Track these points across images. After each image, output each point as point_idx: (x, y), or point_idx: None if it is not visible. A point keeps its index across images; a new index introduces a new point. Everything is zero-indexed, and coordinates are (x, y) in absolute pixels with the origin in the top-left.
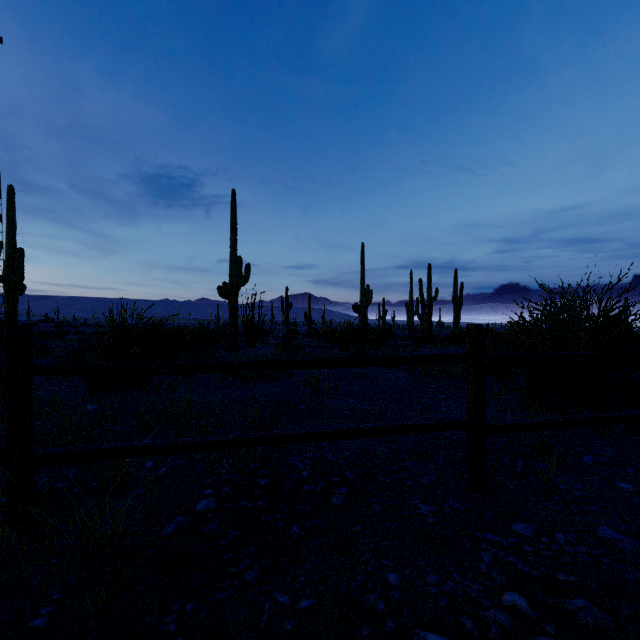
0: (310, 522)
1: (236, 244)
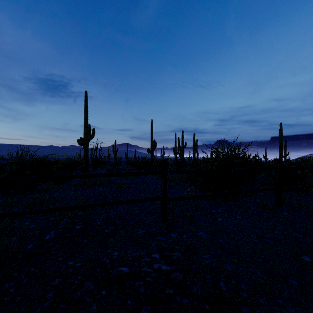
0: (93, 239)
1: (87, 118)
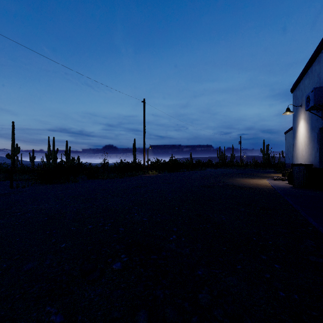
0: None
1: None
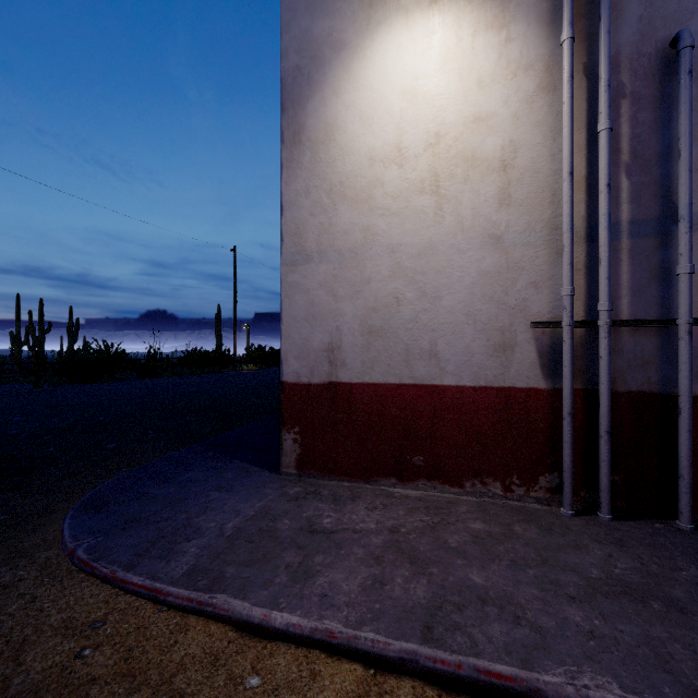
0: None
1: None
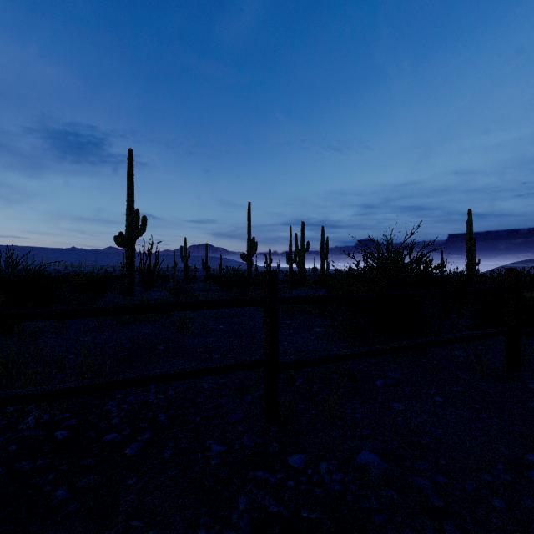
0: (84, 480)
1: (133, 198)
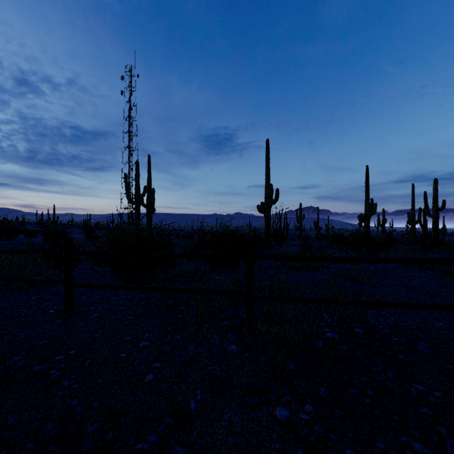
0: (410, 356)
1: (269, 176)
